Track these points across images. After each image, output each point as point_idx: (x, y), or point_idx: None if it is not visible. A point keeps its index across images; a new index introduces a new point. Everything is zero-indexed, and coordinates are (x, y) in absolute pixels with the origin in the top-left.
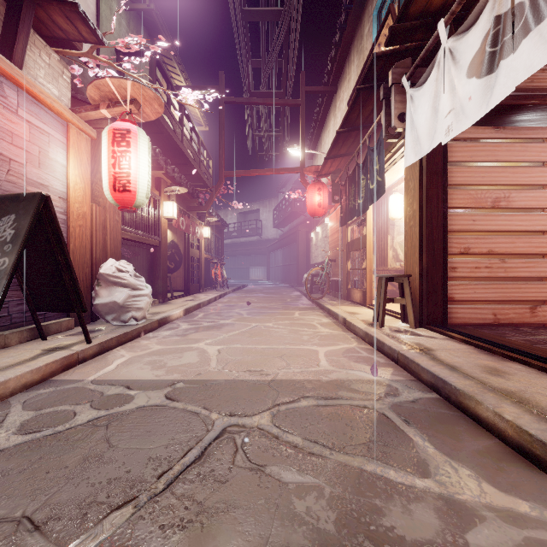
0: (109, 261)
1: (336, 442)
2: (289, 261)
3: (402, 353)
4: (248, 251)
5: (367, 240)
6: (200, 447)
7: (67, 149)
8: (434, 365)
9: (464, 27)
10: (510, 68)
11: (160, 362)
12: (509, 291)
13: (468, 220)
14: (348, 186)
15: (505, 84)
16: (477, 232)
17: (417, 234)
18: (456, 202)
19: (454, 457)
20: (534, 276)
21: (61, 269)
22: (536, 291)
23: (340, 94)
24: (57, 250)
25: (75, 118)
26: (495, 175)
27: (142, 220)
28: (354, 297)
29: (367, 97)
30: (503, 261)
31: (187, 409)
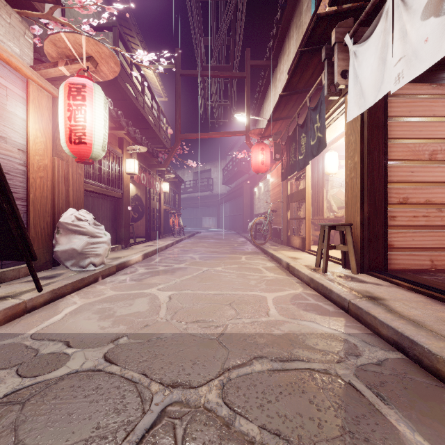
0: (69, 211)
1: (302, 434)
2: (235, 212)
3: (353, 303)
4: (201, 204)
5: (306, 192)
6: (129, 444)
7: (27, 104)
8: (394, 319)
9: None
10: None
11: (109, 311)
12: None
13: (407, 171)
14: (288, 145)
15: None
16: (415, 182)
17: (359, 185)
18: (396, 154)
19: None
20: None
21: (7, 217)
22: None
23: (280, 67)
24: (2, 198)
25: (35, 75)
26: (432, 129)
27: (105, 174)
28: (293, 243)
29: (309, 61)
30: (440, 210)
31: (125, 376)
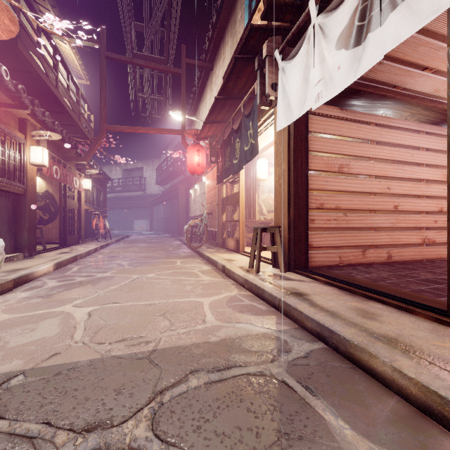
0: None
1: (241, 449)
2: (170, 214)
3: (283, 300)
4: (132, 205)
5: (240, 196)
6: None
7: None
8: (316, 312)
9: (334, 4)
10: (378, 39)
11: None
12: (349, 238)
13: (323, 180)
14: (224, 149)
15: (373, 53)
16: (328, 191)
17: (286, 190)
18: (314, 165)
19: (375, 439)
20: (364, 227)
21: None
22: (365, 238)
23: (216, 71)
24: None
25: None
26: (340, 146)
27: None
28: (228, 245)
29: (243, 69)
30: (346, 214)
31: (15, 433)
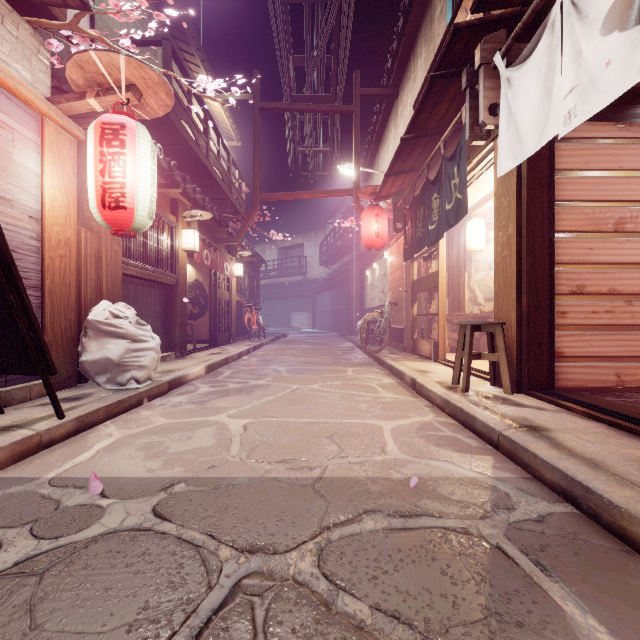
0: (102, 304)
1: (430, 616)
2: (339, 305)
3: (505, 435)
4: (290, 294)
5: (440, 278)
6: (190, 630)
7: (42, 152)
8: (561, 457)
9: None
10: None
11: (159, 446)
12: (638, 343)
13: (583, 248)
14: (414, 210)
15: None
16: (594, 264)
17: (514, 267)
18: (566, 223)
19: None
20: None
21: (15, 314)
22: None
23: (403, 98)
24: (7, 287)
25: (53, 110)
26: (618, 188)
27: (152, 251)
28: (421, 350)
29: (443, 90)
30: (630, 303)
31: (182, 538)
